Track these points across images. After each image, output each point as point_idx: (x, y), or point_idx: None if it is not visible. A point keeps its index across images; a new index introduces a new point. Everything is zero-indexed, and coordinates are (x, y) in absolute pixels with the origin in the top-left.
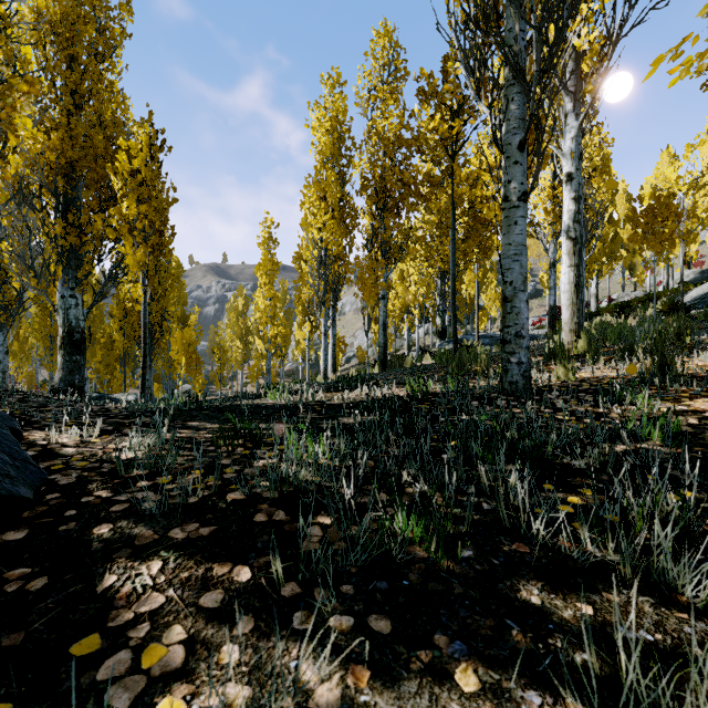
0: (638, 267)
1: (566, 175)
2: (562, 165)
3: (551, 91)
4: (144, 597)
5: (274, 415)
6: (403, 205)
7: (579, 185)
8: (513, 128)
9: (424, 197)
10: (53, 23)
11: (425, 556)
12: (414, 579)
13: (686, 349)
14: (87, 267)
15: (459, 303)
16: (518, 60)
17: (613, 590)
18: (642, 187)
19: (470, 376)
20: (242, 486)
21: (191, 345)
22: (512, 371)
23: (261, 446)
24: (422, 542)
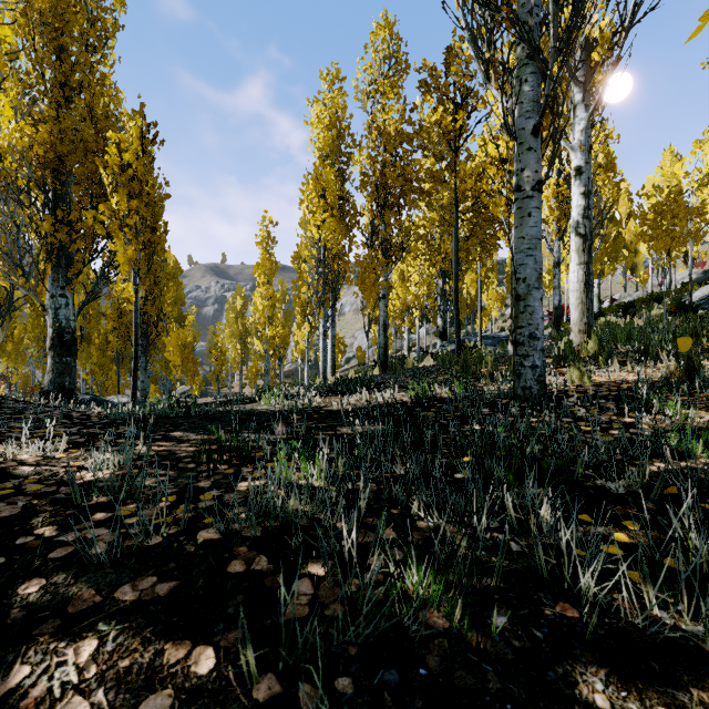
0: (640, 267)
1: (575, 169)
2: (570, 159)
3: (569, 69)
4: (59, 706)
5: (267, 423)
6: (404, 202)
7: (588, 179)
8: (527, 112)
9: (426, 193)
10: (42, 13)
11: (446, 627)
12: (434, 665)
13: (704, 350)
14: (78, 265)
15: (460, 303)
16: (533, 35)
17: (704, 683)
18: (643, 187)
19: (476, 379)
20: (219, 519)
21: (187, 346)
22: (526, 375)
23: (248, 462)
24: (440, 603)
